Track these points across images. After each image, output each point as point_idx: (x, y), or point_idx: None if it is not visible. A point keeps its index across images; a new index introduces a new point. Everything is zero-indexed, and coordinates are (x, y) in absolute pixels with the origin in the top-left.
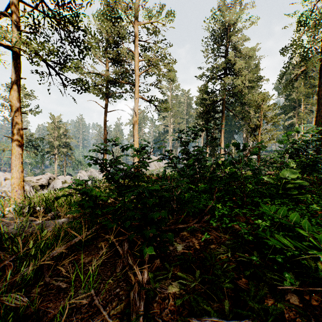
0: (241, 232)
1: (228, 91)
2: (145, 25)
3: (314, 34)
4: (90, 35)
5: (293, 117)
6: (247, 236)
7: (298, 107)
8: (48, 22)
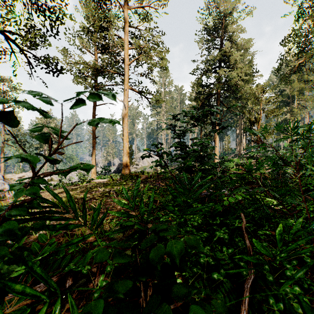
0: None
1: (223, 85)
2: (136, 12)
3: None
4: None
5: (287, 113)
6: None
7: (291, 103)
8: None
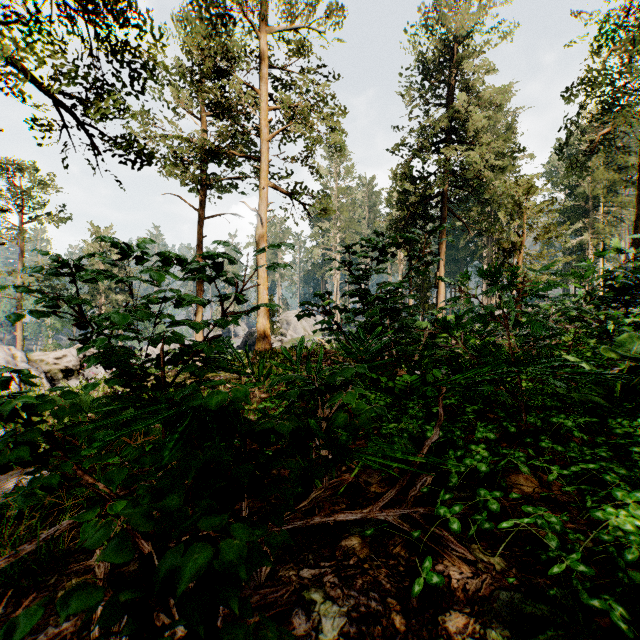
0: (549, 551)
1: (454, 177)
2: (282, 37)
3: (633, 57)
4: (151, 34)
5: (583, 231)
6: (600, 603)
7: (592, 211)
8: (58, 7)
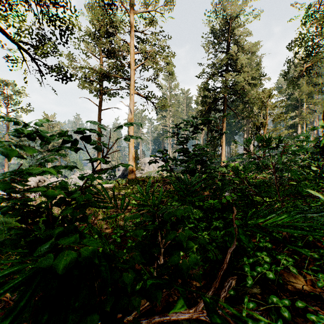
0: None
1: (230, 89)
2: (141, 16)
3: (323, 27)
4: (70, 10)
5: (295, 117)
6: None
7: (300, 107)
8: None
